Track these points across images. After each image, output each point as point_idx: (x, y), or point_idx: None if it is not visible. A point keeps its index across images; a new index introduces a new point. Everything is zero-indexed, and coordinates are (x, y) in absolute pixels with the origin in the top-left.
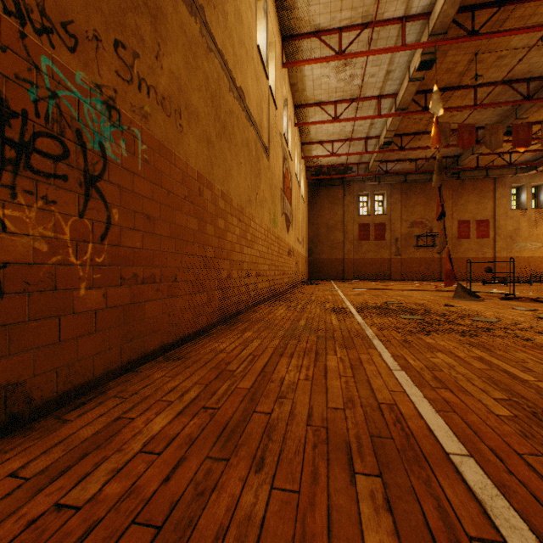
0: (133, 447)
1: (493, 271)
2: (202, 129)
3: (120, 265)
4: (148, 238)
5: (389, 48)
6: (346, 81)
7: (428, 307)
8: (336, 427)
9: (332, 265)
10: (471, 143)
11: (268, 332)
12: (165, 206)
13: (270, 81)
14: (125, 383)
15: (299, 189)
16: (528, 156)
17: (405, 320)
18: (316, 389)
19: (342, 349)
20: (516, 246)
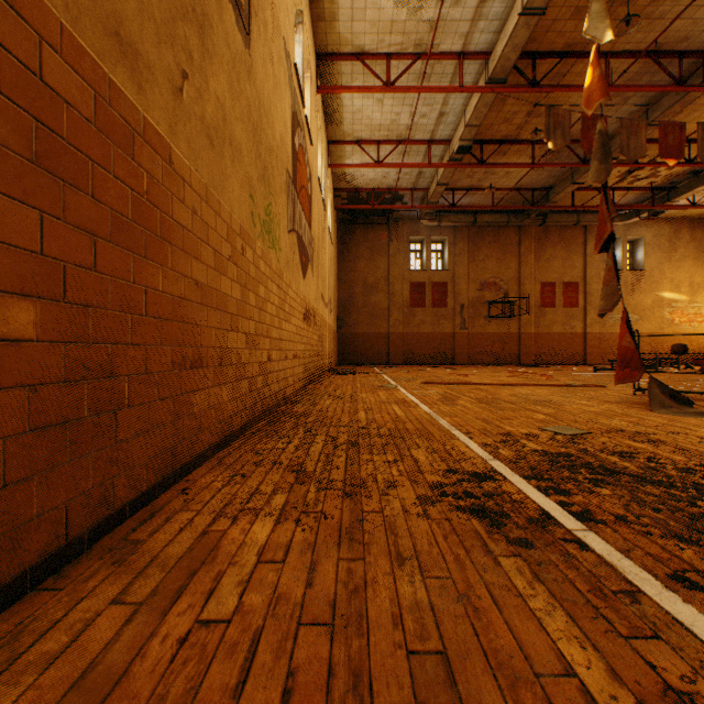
0: None
1: (583, 351)
2: None
3: None
4: None
5: None
6: (411, 8)
7: None
8: None
9: (372, 343)
10: None
11: None
12: None
13: None
14: None
15: (324, 213)
16: (631, 197)
17: None
18: None
19: None
20: (610, 318)
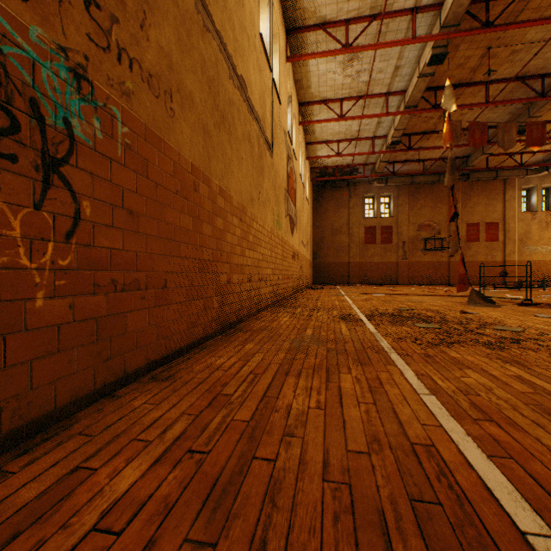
0: (85, 521)
1: None
2: (197, 116)
3: (93, 270)
4: (131, 238)
5: (398, 41)
6: (353, 77)
7: (443, 314)
8: (362, 483)
9: (337, 269)
10: (483, 142)
11: (272, 343)
12: (152, 201)
13: (273, 75)
14: (96, 413)
15: (303, 190)
16: (539, 157)
17: (422, 329)
18: (331, 422)
19: (356, 365)
20: (526, 249)
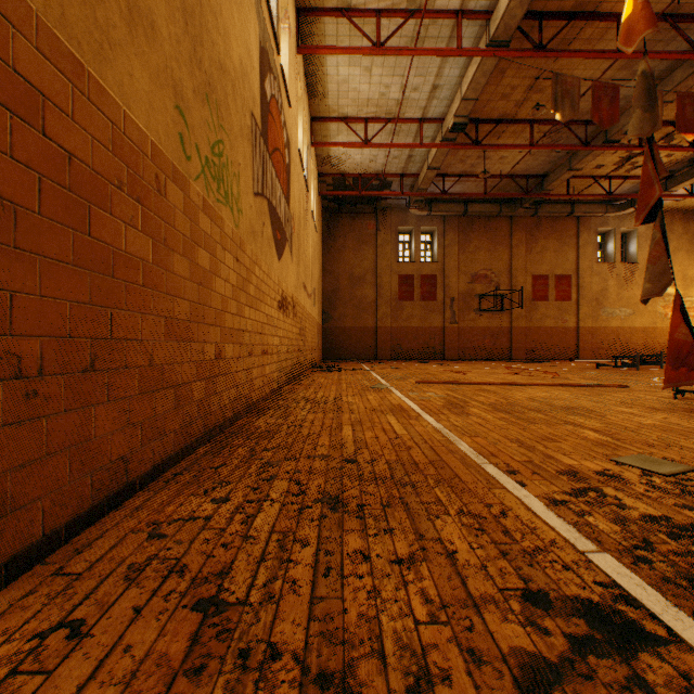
0: None
1: (576, 346)
2: None
3: None
4: None
5: None
6: None
7: None
8: None
9: (359, 338)
10: (613, 119)
11: None
12: None
13: None
14: None
15: (306, 195)
16: (626, 187)
17: None
18: None
19: None
20: (603, 312)
